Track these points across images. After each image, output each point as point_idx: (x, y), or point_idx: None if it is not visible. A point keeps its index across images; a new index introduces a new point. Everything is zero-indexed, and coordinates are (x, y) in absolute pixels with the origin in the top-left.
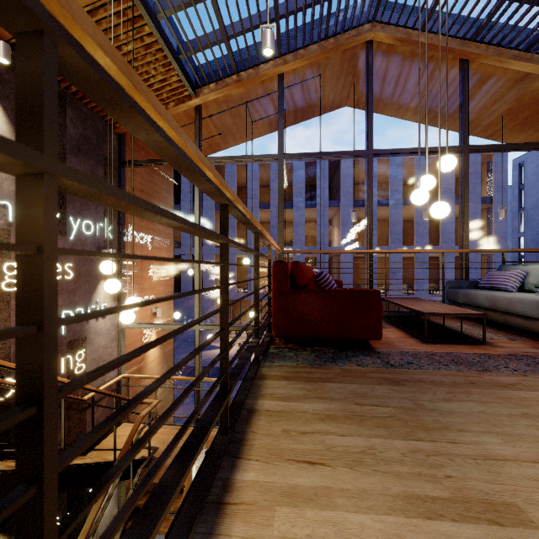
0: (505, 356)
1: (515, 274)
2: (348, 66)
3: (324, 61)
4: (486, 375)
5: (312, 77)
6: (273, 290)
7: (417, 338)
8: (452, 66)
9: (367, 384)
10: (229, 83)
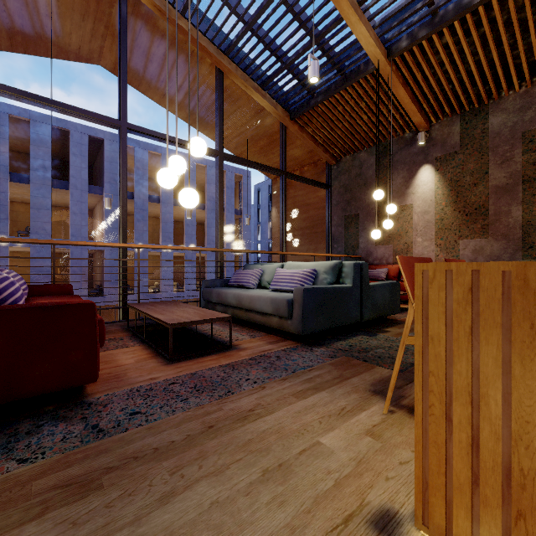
0: (247, 362)
1: (256, 273)
2: (97, 8)
3: None
4: (228, 402)
5: None
6: None
7: (162, 357)
8: (211, 73)
9: (3, 533)
10: None
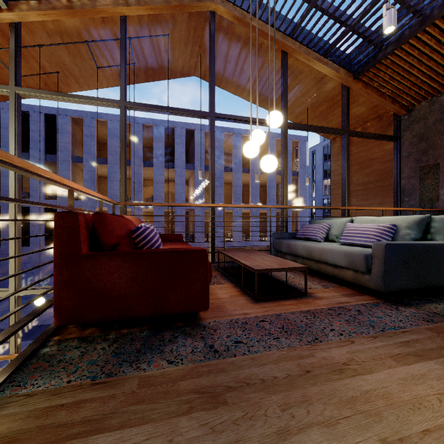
0: (327, 312)
1: (323, 227)
2: (194, 35)
3: (171, 20)
4: (318, 349)
5: (160, 35)
6: (54, 256)
7: (248, 296)
8: (276, 57)
9: (168, 418)
10: (57, 7)
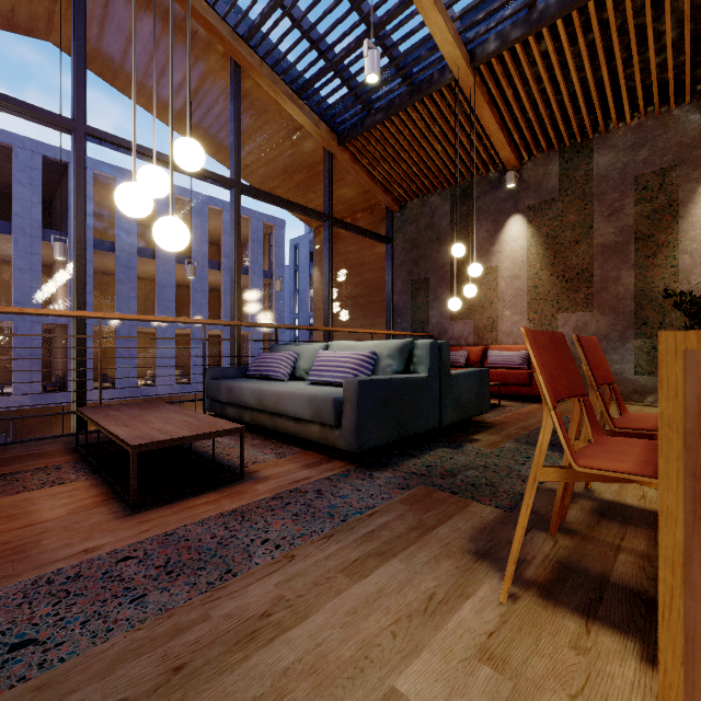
0: (268, 504)
1: (287, 357)
2: None
3: None
4: (223, 597)
5: None
6: None
7: (119, 502)
8: (224, 68)
9: None
10: None
